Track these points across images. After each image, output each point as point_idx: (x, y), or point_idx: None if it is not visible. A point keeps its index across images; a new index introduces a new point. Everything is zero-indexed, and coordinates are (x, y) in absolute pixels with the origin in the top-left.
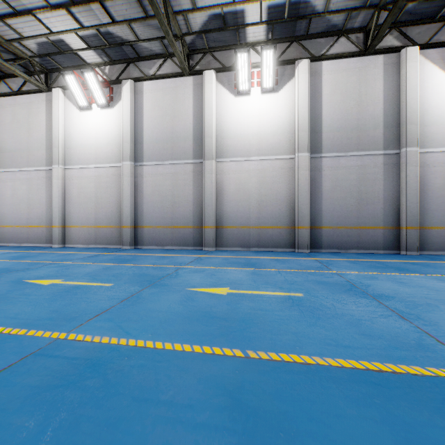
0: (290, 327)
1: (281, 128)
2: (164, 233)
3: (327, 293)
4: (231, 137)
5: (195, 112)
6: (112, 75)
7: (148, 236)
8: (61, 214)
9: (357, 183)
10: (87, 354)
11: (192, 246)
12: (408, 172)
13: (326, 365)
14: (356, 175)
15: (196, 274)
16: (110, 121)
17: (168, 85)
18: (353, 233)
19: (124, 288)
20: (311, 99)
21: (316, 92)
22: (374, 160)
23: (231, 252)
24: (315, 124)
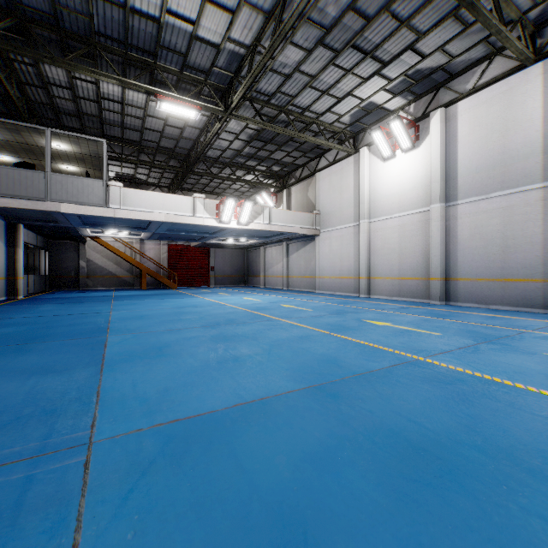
0: None
1: None
2: (489, 287)
3: None
4: None
5: (546, 111)
6: (417, 112)
7: (464, 291)
8: (366, 266)
9: None
10: (449, 373)
11: (539, 308)
12: None
13: None
14: None
15: None
16: (415, 163)
17: (495, 92)
18: None
19: (455, 339)
20: None
21: None
22: None
23: None
24: None
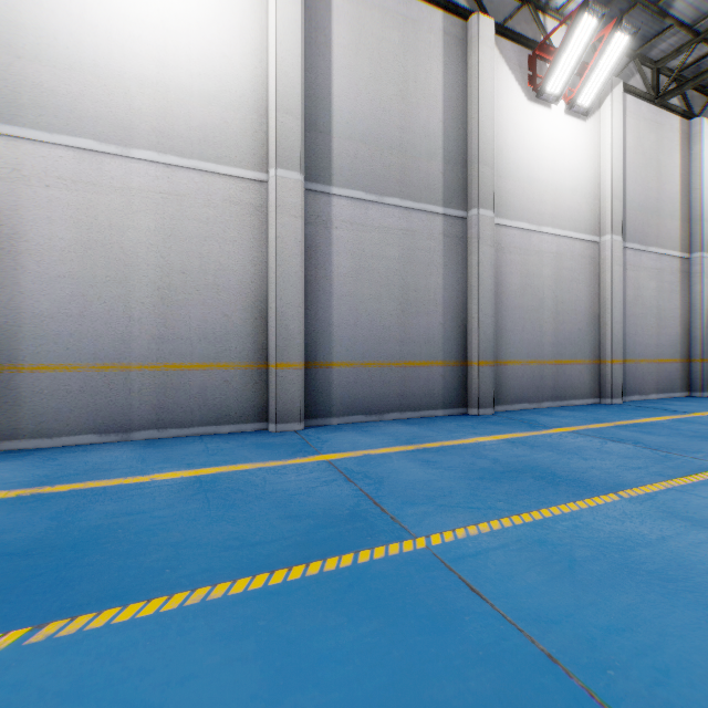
0: None
1: (230, 92)
2: None
3: None
4: (55, 62)
5: None
6: None
7: None
8: None
9: (400, 268)
10: None
11: None
12: (481, 255)
13: None
14: (398, 249)
15: None
16: None
17: None
18: (394, 376)
19: None
20: (309, 45)
21: (318, 32)
22: (429, 224)
23: (45, 456)
24: (317, 110)
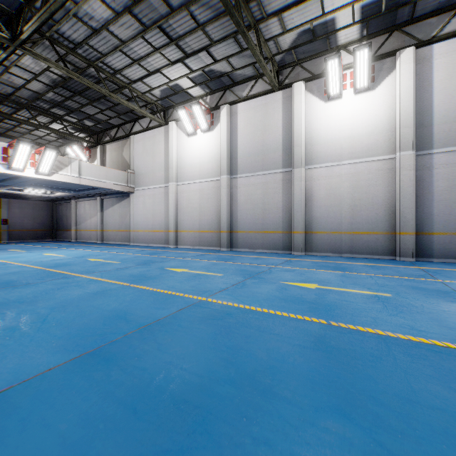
0: (370, 314)
1: (378, 128)
2: (255, 237)
3: (420, 296)
4: (320, 143)
5: (284, 124)
6: (212, 103)
7: (241, 240)
8: (175, 221)
9: None
10: (222, 309)
11: (281, 250)
12: None
13: (395, 337)
14: None
15: (287, 272)
16: (210, 142)
17: (259, 103)
18: None
19: (231, 277)
20: (418, 90)
21: (423, 81)
22: None
23: (320, 257)
24: (422, 117)
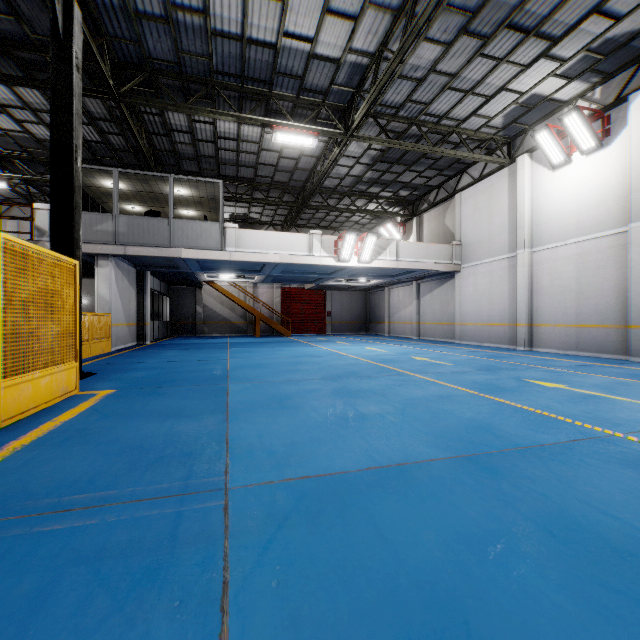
0: None
1: None
2: None
3: None
4: None
5: None
6: (605, 97)
7: None
8: (527, 309)
9: None
10: None
11: None
12: None
13: None
14: None
15: None
16: (602, 168)
17: None
18: None
19: None
20: None
21: None
22: None
23: None
24: None
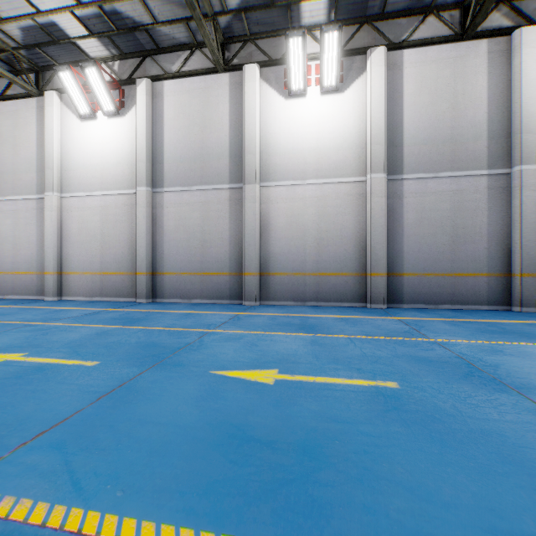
0: (396, 467)
1: (347, 141)
2: (191, 281)
3: (437, 380)
4: (280, 153)
5: (232, 120)
6: (123, 73)
7: (170, 286)
8: (56, 257)
9: (451, 215)
10: None
11: (228, 299)
12: (523, 198)
13: None
14: (450, 203)
15: (229, 343)
16: (120, 134)
17: (196, 86)
18: (446, 282)
19: (112, 370)
20: (389, 101)
21: (394, 92)
22: (475, 183)
23: (280, 307)
24: (393, 135)
